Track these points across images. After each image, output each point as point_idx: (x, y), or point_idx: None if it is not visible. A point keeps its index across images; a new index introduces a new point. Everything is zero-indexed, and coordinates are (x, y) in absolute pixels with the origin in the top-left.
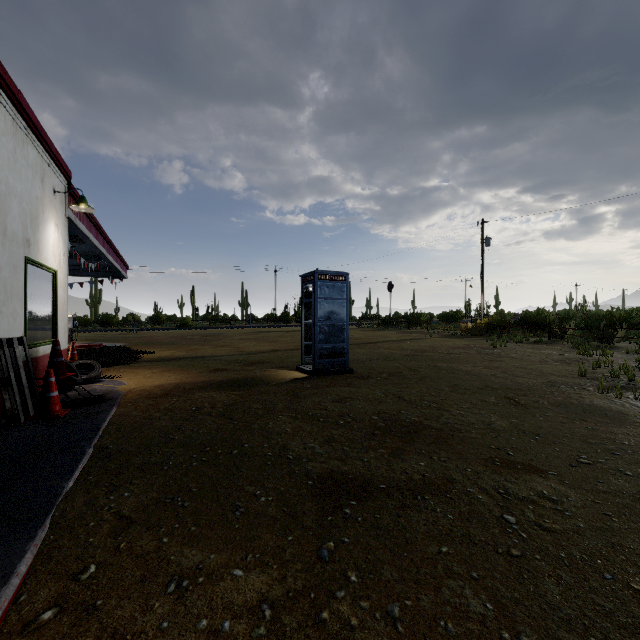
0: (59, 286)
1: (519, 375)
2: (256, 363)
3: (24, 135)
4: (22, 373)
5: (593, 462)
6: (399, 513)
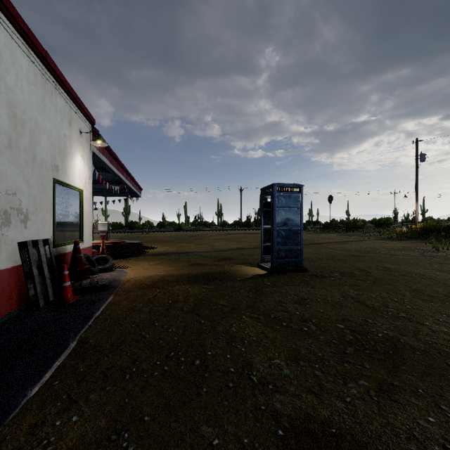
0: (85, 201)
1: None
2: (225, 259)
3: (53, 87)
4: (45, 267)
5: None
6: None
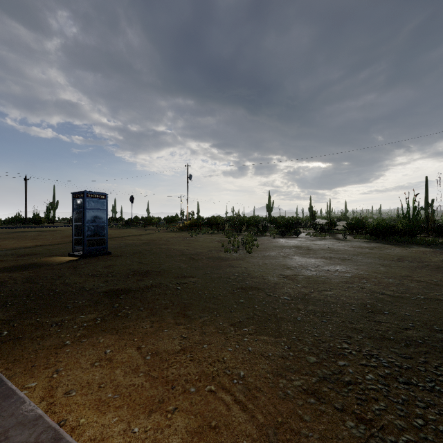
0: None
1: (199, 248)
2: (28, 254)
3: None
4: None
5: (211, 272)
6: (142, 293)
